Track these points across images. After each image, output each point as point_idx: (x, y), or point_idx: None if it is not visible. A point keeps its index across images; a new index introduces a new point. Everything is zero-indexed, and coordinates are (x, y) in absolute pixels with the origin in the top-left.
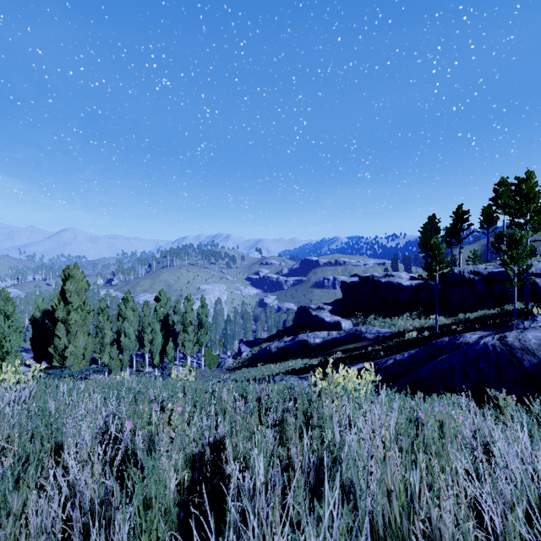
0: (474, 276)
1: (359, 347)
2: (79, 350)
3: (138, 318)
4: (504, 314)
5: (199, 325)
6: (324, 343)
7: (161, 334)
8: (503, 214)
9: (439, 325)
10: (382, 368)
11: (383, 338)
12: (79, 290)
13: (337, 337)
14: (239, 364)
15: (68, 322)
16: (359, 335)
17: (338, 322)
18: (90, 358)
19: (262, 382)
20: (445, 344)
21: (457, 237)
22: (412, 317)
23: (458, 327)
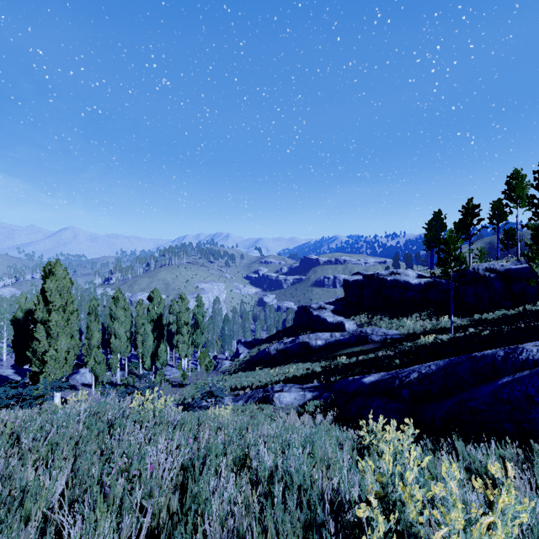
0: (490, 274)
1: (365, 350)
2: (61, 354)
3: (130, 318)
4: (526, 315)
5: (194, 325)
6: (326, 345)
7: (154, 335)
8: (516, 208)
9: (454, 327)
10: (404, 383)
11: (391, 341)
12: (61, 288)
13: (341, 339)
14: (236, 367)
15: (49, 323)
16: (365, 337)
17: (341, 323)
18: (73, 363)
19: (259, 392)
20: (501, 360)
21: (467, 232)
22: (422, 318)
23: (475, 329)
